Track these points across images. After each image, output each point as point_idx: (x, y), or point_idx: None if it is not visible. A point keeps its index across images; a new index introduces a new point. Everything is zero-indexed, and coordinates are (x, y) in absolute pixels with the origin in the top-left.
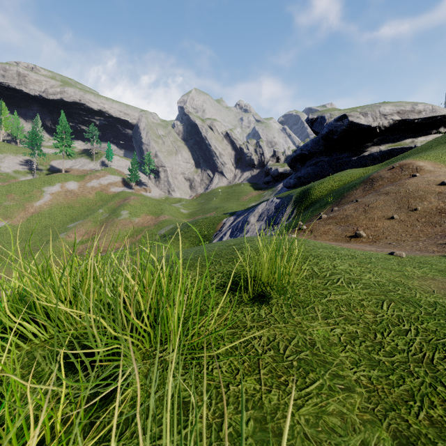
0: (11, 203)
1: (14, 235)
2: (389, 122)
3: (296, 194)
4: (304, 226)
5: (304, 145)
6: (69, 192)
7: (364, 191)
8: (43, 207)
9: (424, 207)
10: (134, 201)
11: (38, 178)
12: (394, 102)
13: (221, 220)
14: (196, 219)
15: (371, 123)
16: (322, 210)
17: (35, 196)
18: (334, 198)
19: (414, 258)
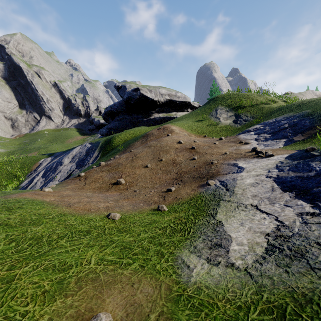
0: None
1: None
2: (164, 99)
3: (102, 141)
4: (82, 173)
5: (113, 105)
6: None
7: (141, 143)
8: None
9: (166, 158)
10: None
11: None
12: (167, 88)
13: (38, 160)
14: (10, 159)
15: (154, 98)
16: (114, 156)
17: None
18: (124, 146)
19: (126, 218)
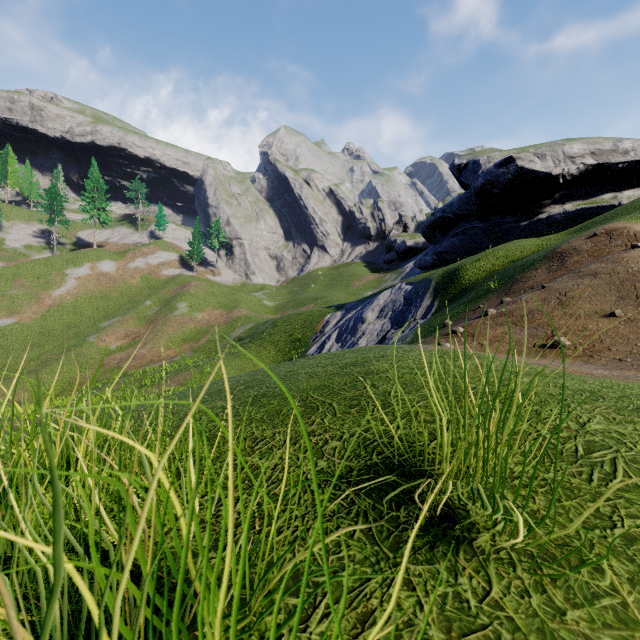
0: (19, 292)
1: (23, 338)
2: (579, 168)
3: (437, 278)
4: (459, 327)
5: (447, 205)
6: (103, 276)
7: (551, 272)
8: (65, 297)
9: None
10: (196, 289)
11: (59, 255)
12: (585, 138)
13: (323, 317)
14: (286, 315)
15: (552, 170)
16: (481, 301)
17: (54, 281)
18: (500, 283)
19: None
